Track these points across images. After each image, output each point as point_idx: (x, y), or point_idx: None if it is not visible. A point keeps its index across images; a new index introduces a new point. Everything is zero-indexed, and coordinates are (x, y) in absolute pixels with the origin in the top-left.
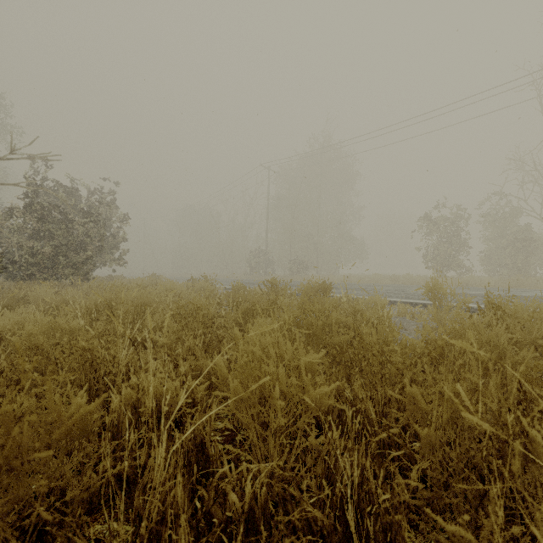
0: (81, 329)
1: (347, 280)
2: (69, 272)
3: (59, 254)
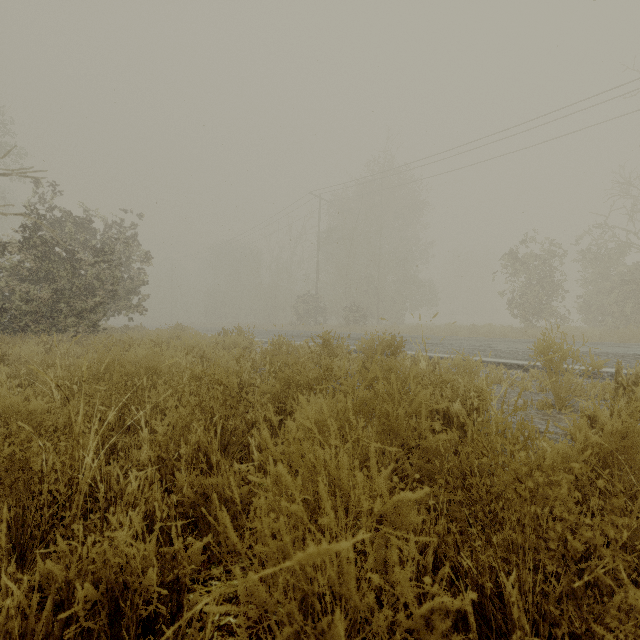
0: (45, 412)
1: (415, 331)
2: (72, 323)
3: (61, 300)
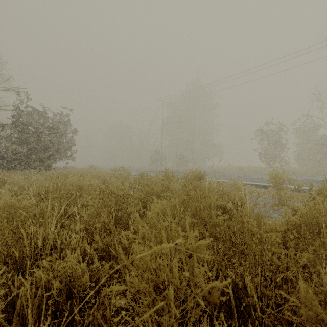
0: (29, 207)
1: (211, 169)
2: (37, 164)
3: (32, 153)
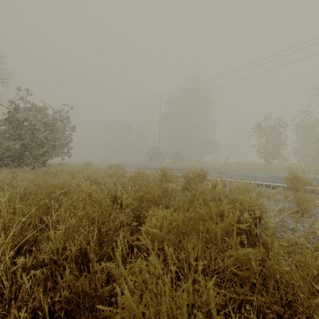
0: None
1: (209, 165)
2: (31, 161)
3: (26, 149)
